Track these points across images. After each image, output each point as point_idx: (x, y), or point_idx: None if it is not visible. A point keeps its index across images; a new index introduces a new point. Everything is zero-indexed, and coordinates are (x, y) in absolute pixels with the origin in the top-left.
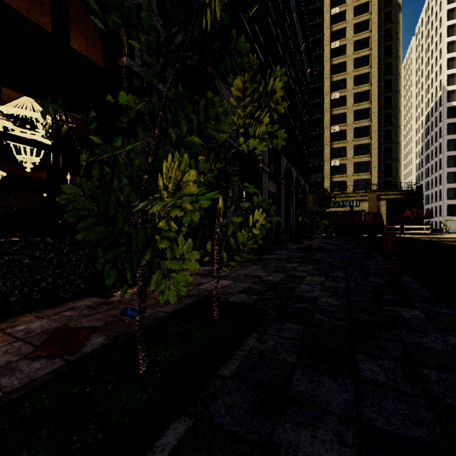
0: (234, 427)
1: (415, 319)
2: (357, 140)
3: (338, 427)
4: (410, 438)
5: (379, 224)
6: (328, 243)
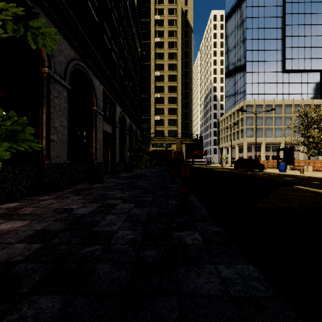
0: None
1: (195, 245)
2: (170, 104)
3: None
4: None
5: (181, 158)
6: (151, 171)
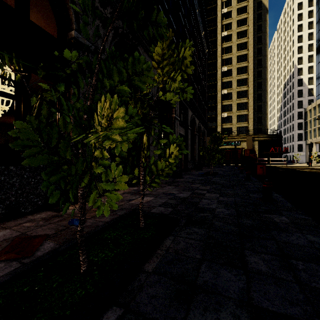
0: (155, 315)
1: (283, 223)
2: (239, 99)
3: (236, 310)
4: (289, 316)
5: (254, 157)
6: (220, 170)
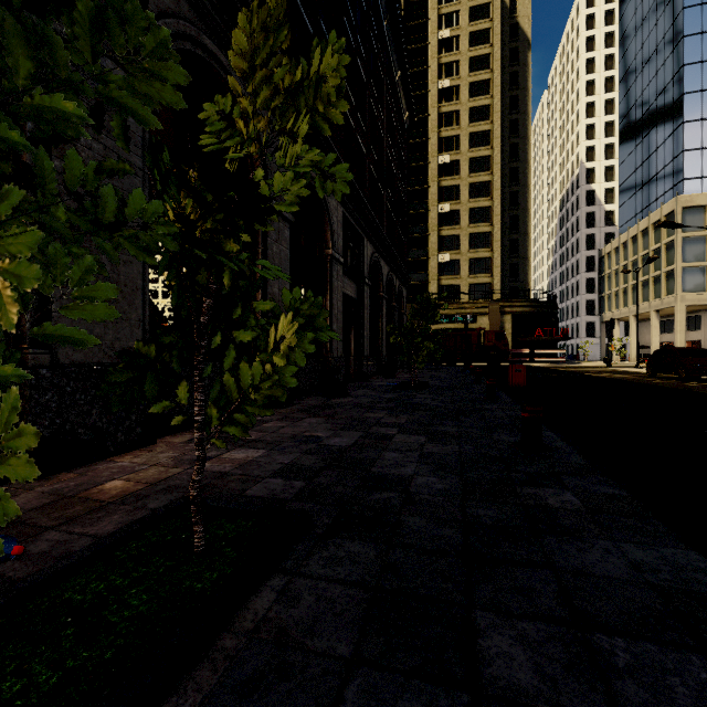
0: None
1: (568, 511)
2: (474, 226)
3: None
4: None
5: (503, 347)
6: (434, 376)
